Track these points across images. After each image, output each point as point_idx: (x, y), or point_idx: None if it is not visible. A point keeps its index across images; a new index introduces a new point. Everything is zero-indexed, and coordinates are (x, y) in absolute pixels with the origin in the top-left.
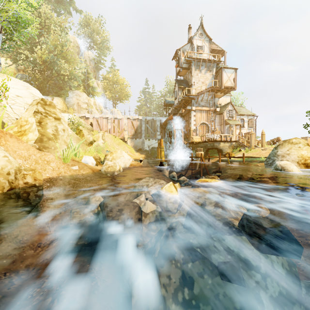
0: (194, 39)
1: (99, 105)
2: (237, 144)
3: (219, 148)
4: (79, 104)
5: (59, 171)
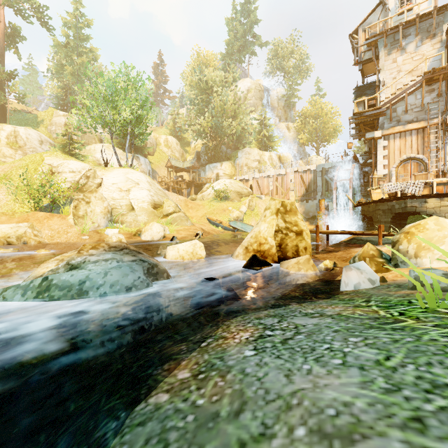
0: None
1: (285, 157)
2: None
3: (422, 213)
4: (242, 165)
5: (70, 239)
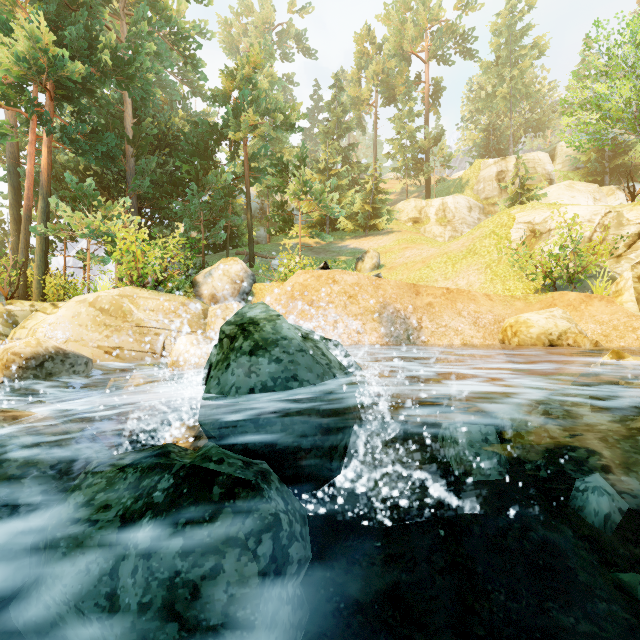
0: None
1: None
2: None
3: None
4: None
5: None
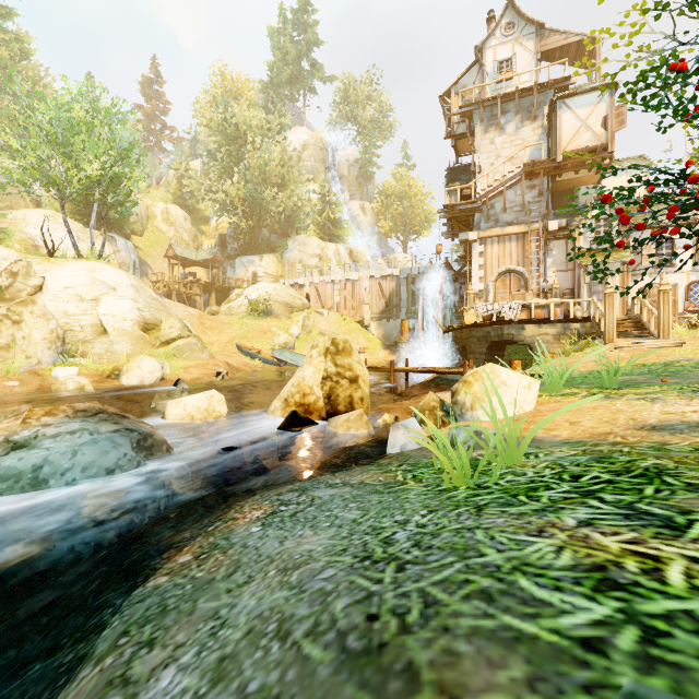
0: (489, 49)
1: (359, 252)
2: (588, 327)
3: (520, 343)
4: (293, 261)
5: None
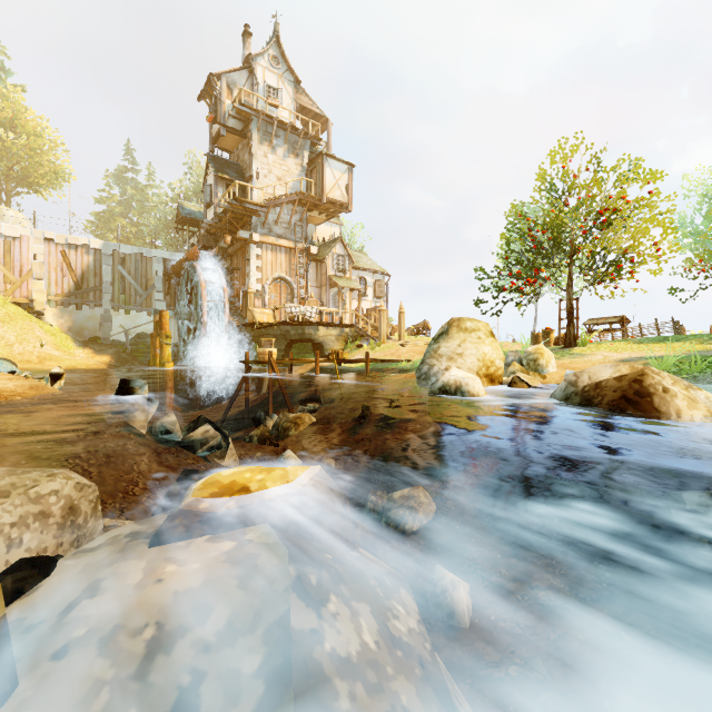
0: (259, 66)
1: None
2: (353, 331)
3: (316, 341)
4: None
5: None
